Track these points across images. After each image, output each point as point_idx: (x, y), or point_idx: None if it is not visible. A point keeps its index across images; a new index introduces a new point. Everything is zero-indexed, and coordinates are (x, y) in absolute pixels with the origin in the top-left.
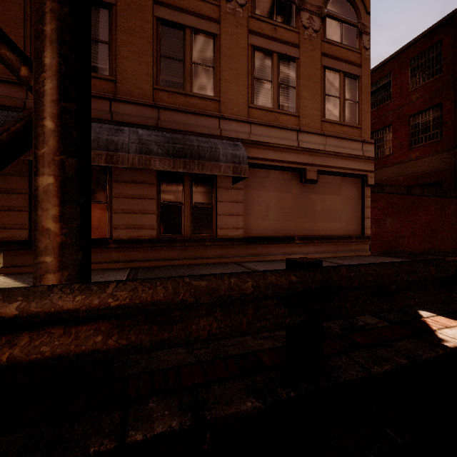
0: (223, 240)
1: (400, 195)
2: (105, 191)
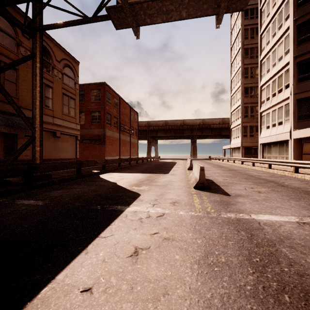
0: (20, 161)
1: (88, 143)
2: None
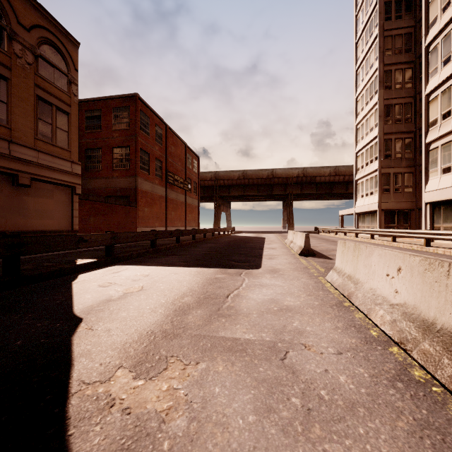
0: None
1: (101, 202)
2: None
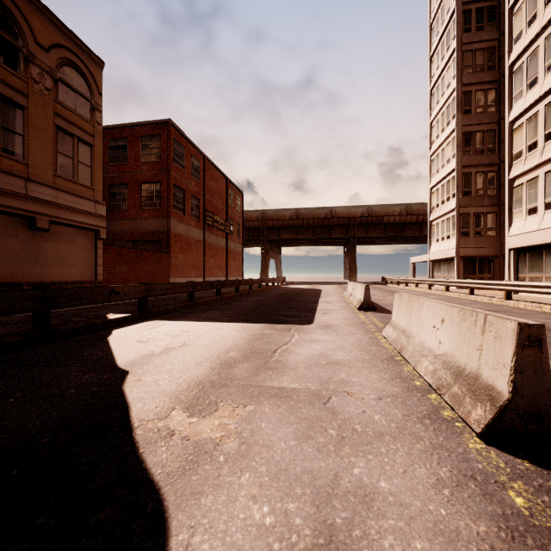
0: None
1: (128, 248)
2: None
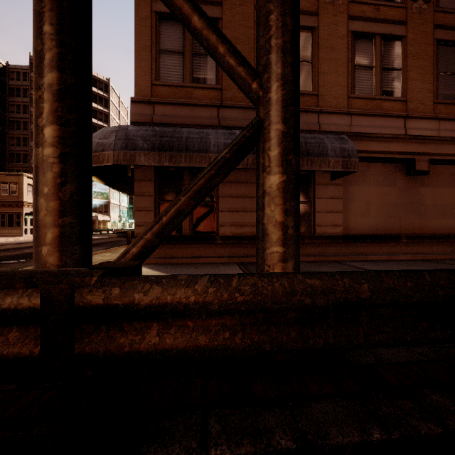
0: (321, 238)
1: None
2: (212, 192)
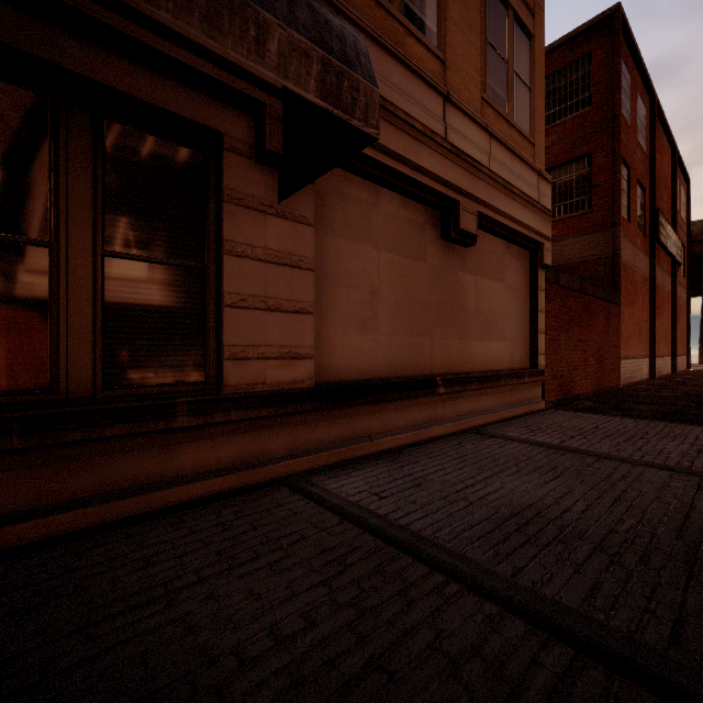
0: (245, 401)
1: (575, 292)
2: None
